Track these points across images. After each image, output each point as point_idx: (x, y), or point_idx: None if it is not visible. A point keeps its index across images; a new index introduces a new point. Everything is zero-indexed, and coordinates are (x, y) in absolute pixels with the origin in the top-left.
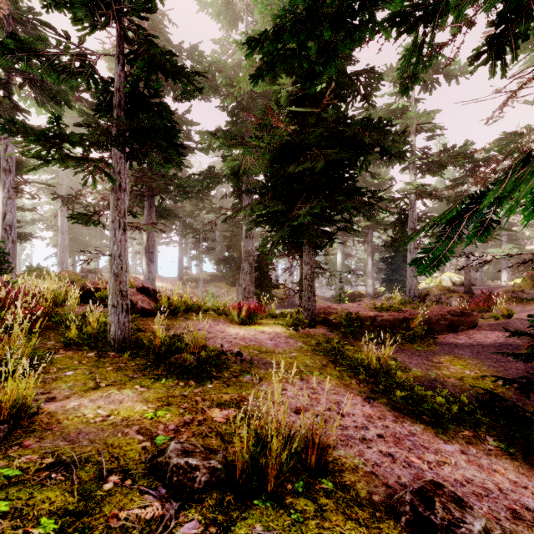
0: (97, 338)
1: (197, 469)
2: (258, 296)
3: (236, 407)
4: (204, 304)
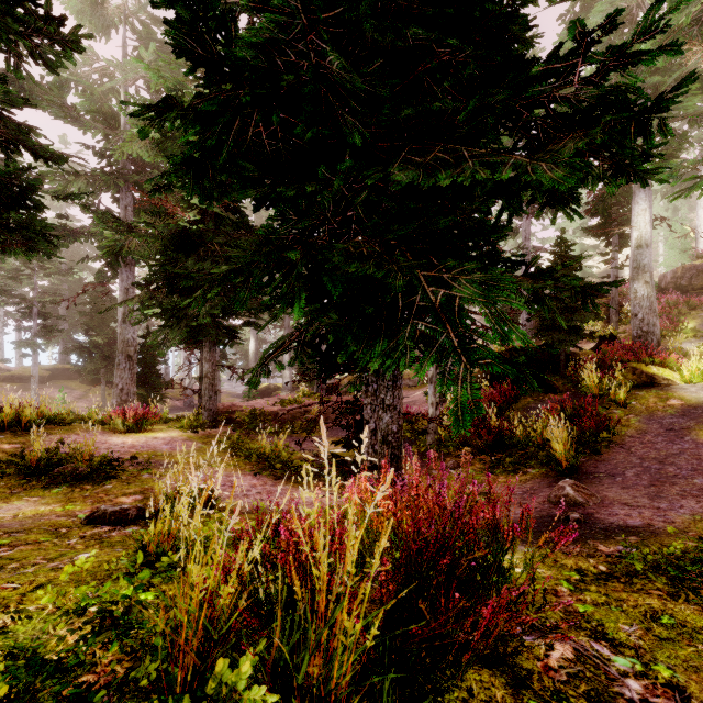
0: None
1: (129, 509)
2: (141, 398)
3: (141, 493)
4: (67, 414)
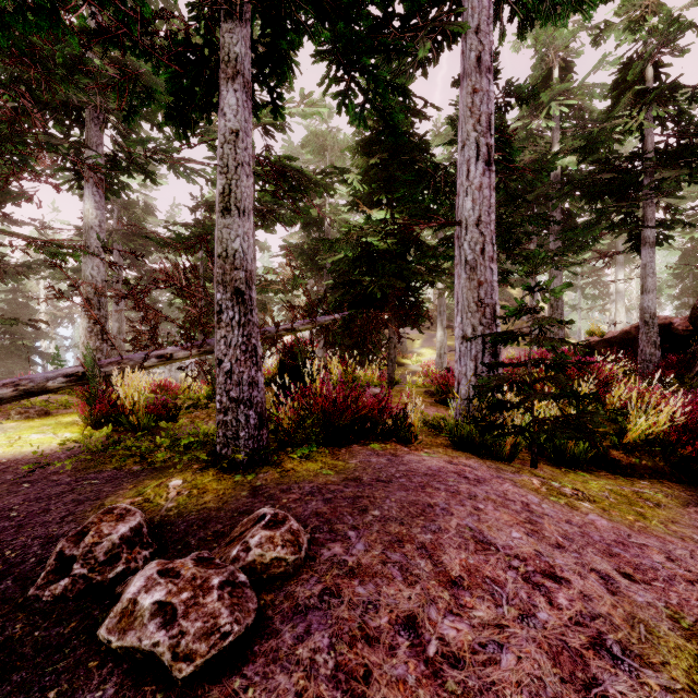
0: None
1: None
2: None
3: None
4: None
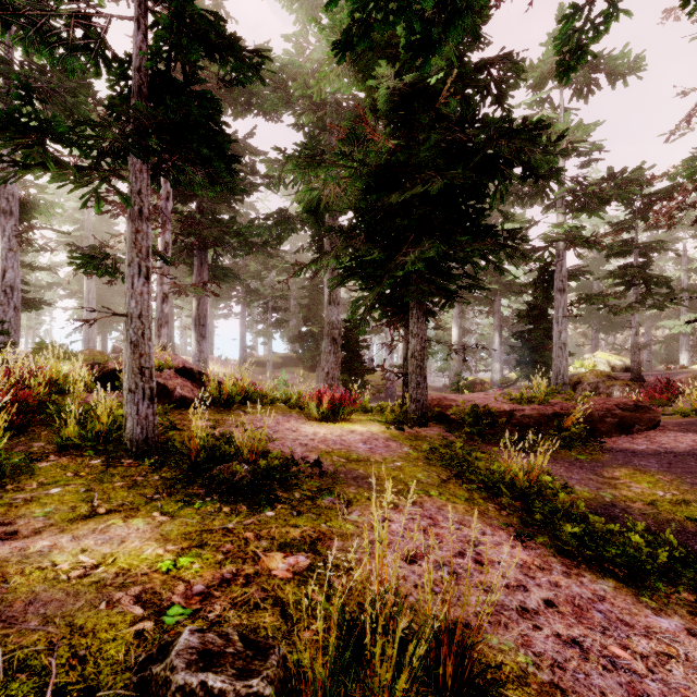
0: (107, 438)
1: None
2: (345, 384)
3: (310, 551)
4: (270, 393)
